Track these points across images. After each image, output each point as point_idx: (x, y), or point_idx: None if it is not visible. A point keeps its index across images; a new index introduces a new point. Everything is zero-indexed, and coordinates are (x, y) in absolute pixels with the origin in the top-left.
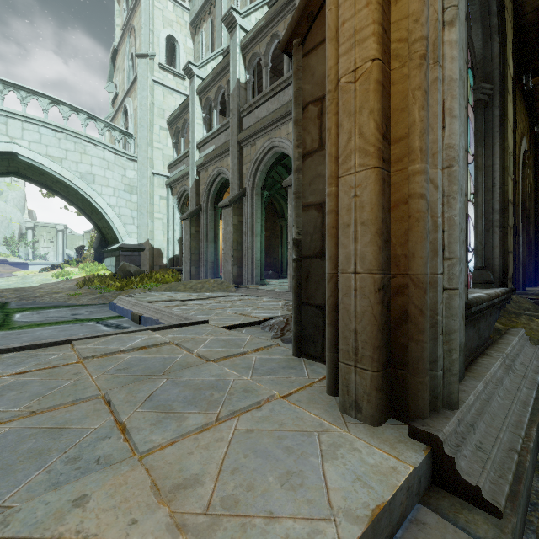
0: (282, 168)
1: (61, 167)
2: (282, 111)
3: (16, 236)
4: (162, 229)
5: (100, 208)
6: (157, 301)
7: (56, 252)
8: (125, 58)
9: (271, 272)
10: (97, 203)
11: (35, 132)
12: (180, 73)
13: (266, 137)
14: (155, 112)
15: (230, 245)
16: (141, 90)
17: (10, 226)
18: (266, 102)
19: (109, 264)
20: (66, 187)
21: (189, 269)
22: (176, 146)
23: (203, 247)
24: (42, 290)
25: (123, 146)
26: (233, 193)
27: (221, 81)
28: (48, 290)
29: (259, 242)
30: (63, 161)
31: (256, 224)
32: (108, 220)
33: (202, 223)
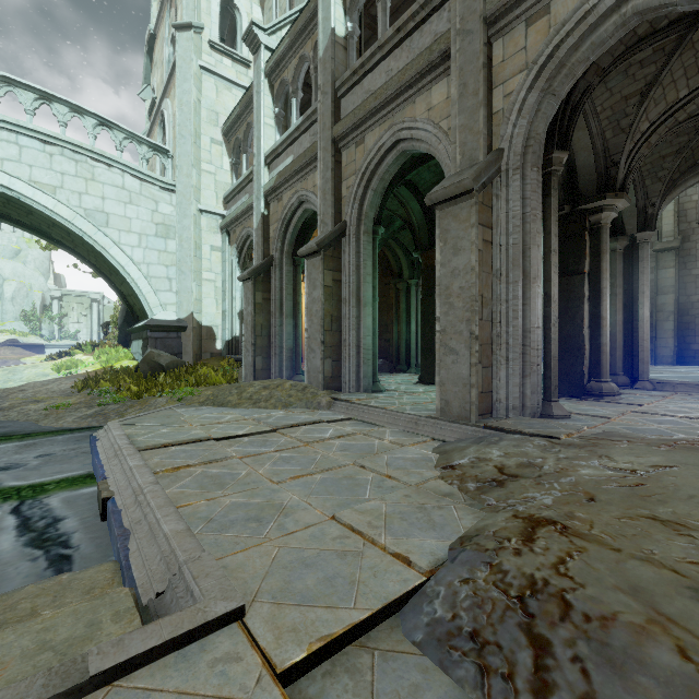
0: (407, 189)
1: (54, 199)
2: (419, 63)
3: (37, 308)
4: (215, 296)
5: (118, 264)
6: (165, 444)
7: (90, 329)
8: (163, 44)
9: (381, 361)
10: (112, 256)
11: (12, 144)
12: (242, 57)
13: (385, 124)
14: (203, 116)
15: (318, 323)
16: (182, 81)
17: (30, 295)
18: (385, 59)
19: (135, 351)
20: (68, 233)
21: (251, 360)
22: (236, 168)
23: (275, 324)
24: (20, 396)
25: (160, 173)
26: (324, 231)
27: (303, 47)
28: (28, 396)
29: (370, 318)
30: (57, 190)
31: (364, 285)
32: (130, 283)
33: (273, 286)
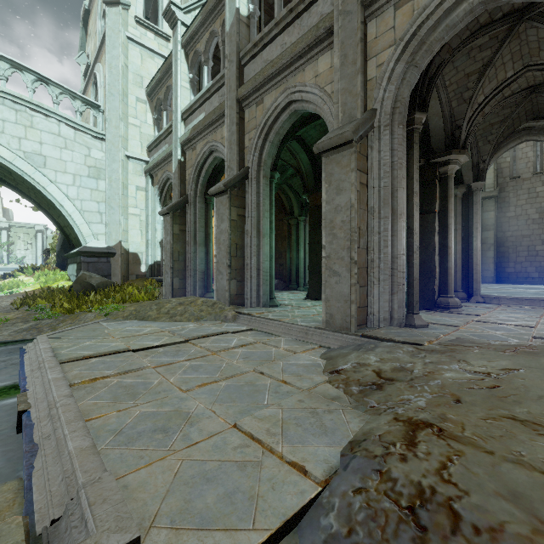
0: (297, 143)
1: None
2: (308, 37)
3: None
4: (140, 228)
5: (54, 200)
6: (86, 356)
7: (35, 255)
8: (96, 18)
9: (277, 281)
10: (49, 193)
11: None
12: (163, 32)
13: (280, 88)
14: (130, 78)
15: (225, 250)
16: (111, 48)
17: None
18: (280, 34)
19: (71, 273)
20: (10, 172)
21: (170, 281)
22: (158, 123)
23: (190, 251)
24: None
25: (93, 125)
26: (230, 174)
27: (213, 24)
28: None
29: (268, 246)
30: None
31: (263, 219)
32: (65, 215)
33: (189, 220)
